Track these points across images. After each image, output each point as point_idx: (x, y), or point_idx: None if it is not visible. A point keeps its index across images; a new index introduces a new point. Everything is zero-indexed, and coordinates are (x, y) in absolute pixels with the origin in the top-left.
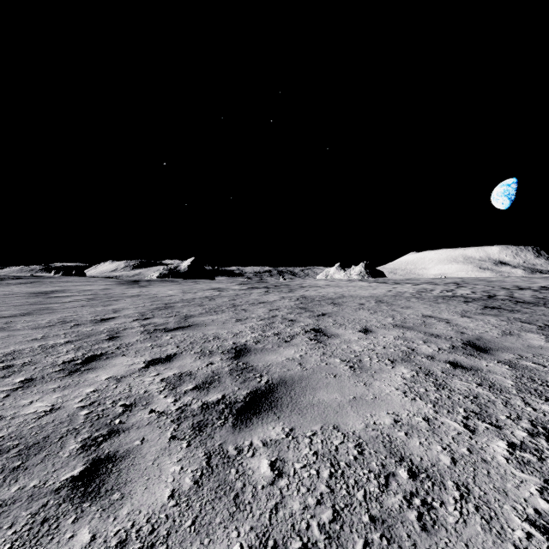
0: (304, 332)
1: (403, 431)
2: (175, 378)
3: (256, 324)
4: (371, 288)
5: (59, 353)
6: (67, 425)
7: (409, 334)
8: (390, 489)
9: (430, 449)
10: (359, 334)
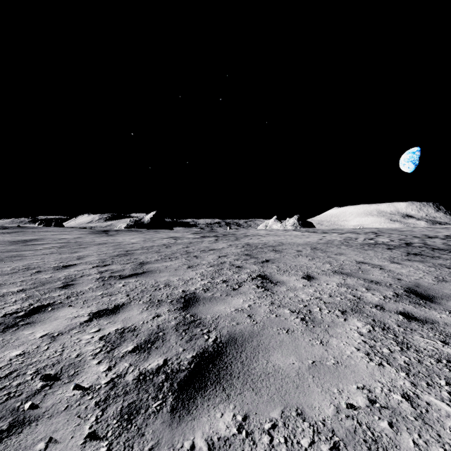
0: (251, 279)
1: (385, 418)
2: (116, 335)
3: (205, 271)
4: (304, 237)
5: (5, 304)
6: None
7: (350, 280)
8: None
9: None
10: (303, 280)
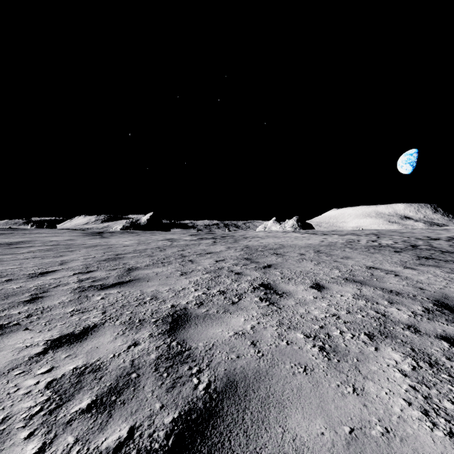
0: (253, 289)
1: None
2: (71, 379)
3: (201, 278)
4: (305, 239)
5: None
6: None
7: (366, 290)
8: None
9: None
10: (313, 291)
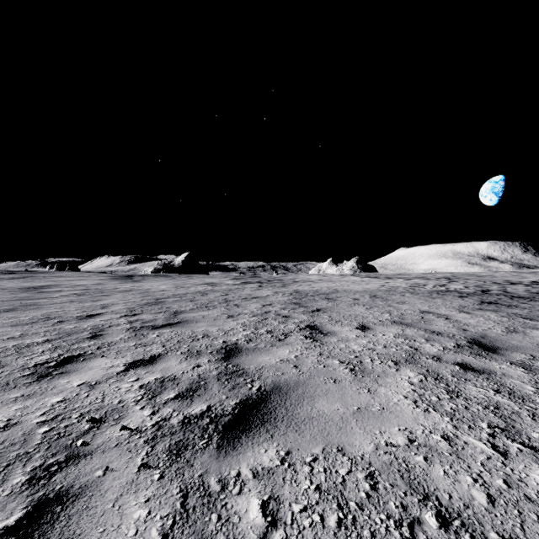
0: (299, 329)
1: (421, 454)
2: (156, 384)
3: (248, 321)
4: (363, 283)
5: (33, 354)
6: (18, 448)
7: (409, 331)
8: None
9: (458, 482)
10: (357, 331)
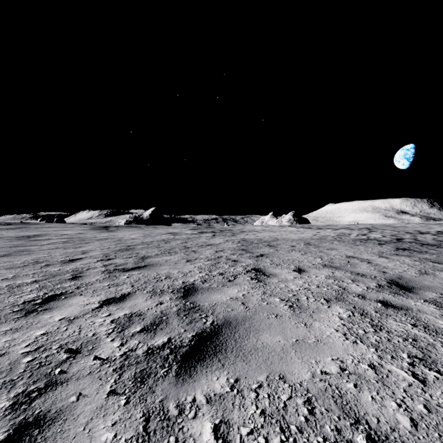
0: (246, 271)
1: (352, 381)
2: (125, 319)
3: (203, 264)
4: (299, 233)
5: (23, 293)
6: (4, 376)
7: (338, 273)
8: None
9: (384, 407)
10: (294, 273)
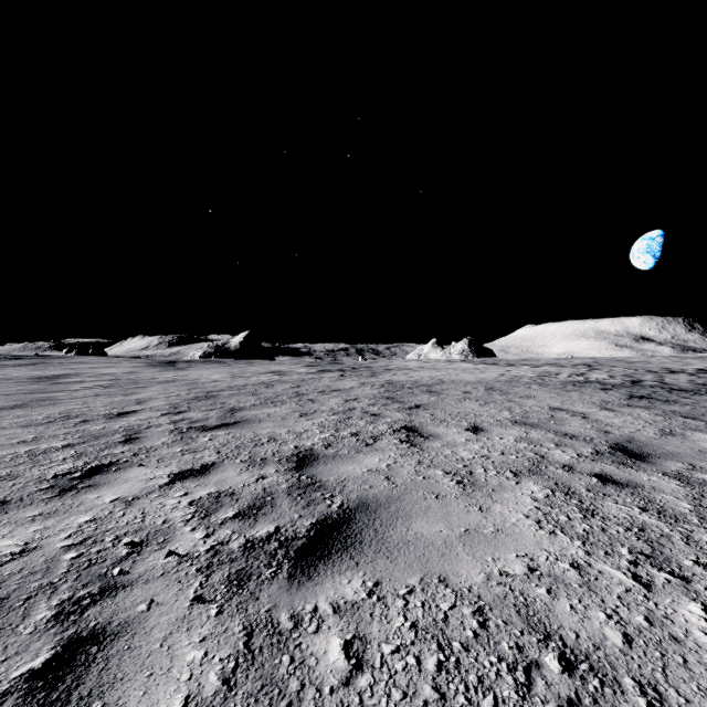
0: (392, 431)
1: (544, 585)
2: (210, 500)
3: (326, 420)
4: (477, 371)
5: (52, 463)
6: (40, 578)
7: (535, 433)
8: (535, 693)
9: (588, 619)
10: (467, 433)
